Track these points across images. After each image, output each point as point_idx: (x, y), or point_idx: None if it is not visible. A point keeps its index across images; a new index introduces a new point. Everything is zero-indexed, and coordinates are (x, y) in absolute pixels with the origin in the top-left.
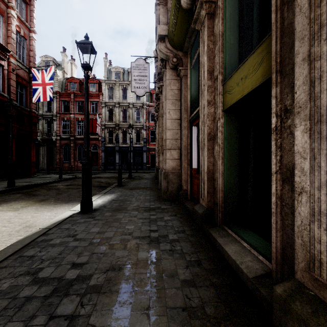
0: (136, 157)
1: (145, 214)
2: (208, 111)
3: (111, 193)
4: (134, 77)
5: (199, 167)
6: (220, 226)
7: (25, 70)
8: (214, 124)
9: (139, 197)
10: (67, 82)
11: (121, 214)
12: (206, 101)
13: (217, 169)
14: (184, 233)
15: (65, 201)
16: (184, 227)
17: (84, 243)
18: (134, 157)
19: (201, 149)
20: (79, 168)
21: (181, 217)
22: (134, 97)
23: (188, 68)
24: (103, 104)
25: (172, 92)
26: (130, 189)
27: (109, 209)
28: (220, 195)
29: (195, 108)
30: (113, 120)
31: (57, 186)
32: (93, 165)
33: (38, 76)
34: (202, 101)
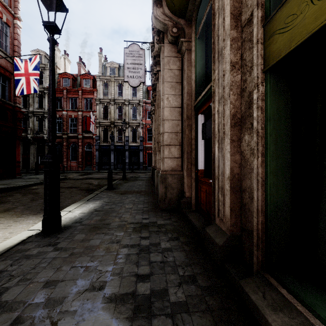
0: (132, 156)
1: (133, 237)
2: (232, 78)
3: (97, 199)
4: (127, 65)
5: (206, 168)
6: (261, 275)
7: (9, 60)
8: (241, 100)
9: (129, 206)
10: (60, 77)
11: (99, 237)
12: (229, 63)
13: (249, 173)
14: (195, 283)
15: (35, 210)
16: (193, 267)
17: (2, 321)
18: (130, 156)
19: (217, 142)
20: (73, 168)
21: (185, 244)
22: (130, 93)
23: (192, 39)
24: (97, 101)
25: (172, 73)
26: (120, 193)
27: (85, 226)
28: (260, 219)
29: (202, 90)
30: (108, 117)
31: (37, 190)
32: (87, 164)
33: (21, 66)
34: (219, 67)
